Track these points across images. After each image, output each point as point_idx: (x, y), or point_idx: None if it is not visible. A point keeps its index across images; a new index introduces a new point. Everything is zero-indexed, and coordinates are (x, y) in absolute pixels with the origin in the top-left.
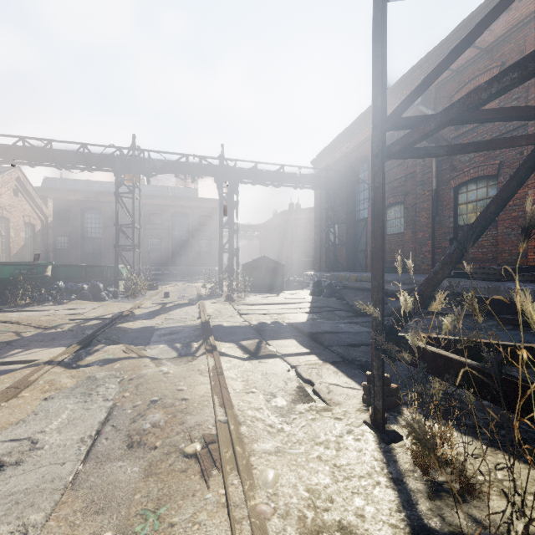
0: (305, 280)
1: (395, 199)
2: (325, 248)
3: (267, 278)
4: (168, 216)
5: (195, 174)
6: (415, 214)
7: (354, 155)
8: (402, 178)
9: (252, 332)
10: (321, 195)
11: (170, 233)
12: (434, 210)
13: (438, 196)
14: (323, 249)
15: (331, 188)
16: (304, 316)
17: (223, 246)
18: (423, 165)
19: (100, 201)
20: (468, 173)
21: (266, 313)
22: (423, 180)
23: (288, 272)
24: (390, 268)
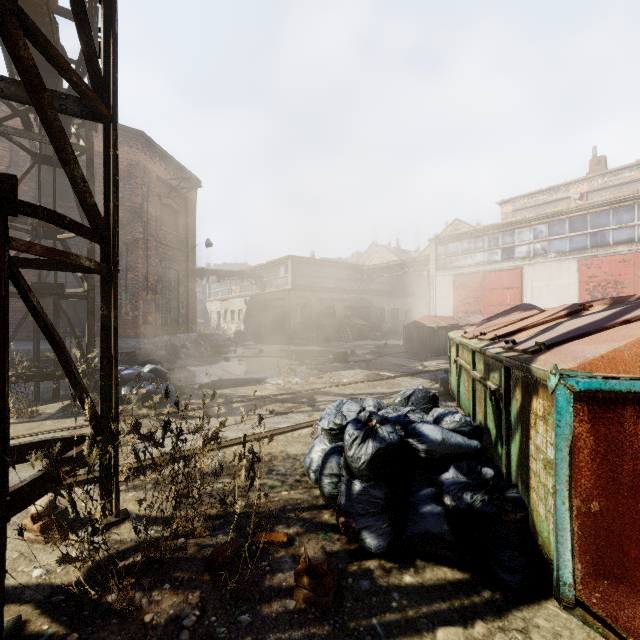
0: None
1: None
2: None
3: None
4: None
5: None
6: None
7: None
8: None
9: None
10: None
11: None
12: None
13: None
14: None
15: None
16: None
17: None
18: None
19: None
20: None
21: None
22: None
23: None
24: None
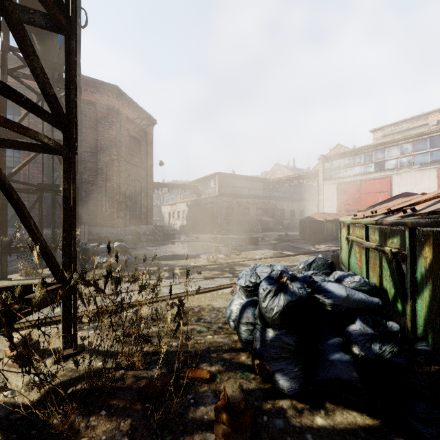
0: None
1: None
2: None
3: None
4: None
5: None
6: None
7: None
8: None
9: None
10: None
11: None
12: None
13: None
14: None
15: None
16: None
17: None
18: None
19: None
20: None
21: None
22: None
23: None
24: None
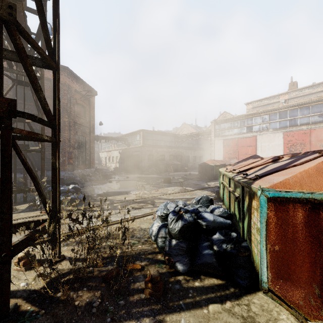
0: None
1: None
2: None
3: None
4: None
5: None
6: None
7: None
8: None
9: None
10: None
11: None
12: None
13: None
14: None
15: None
16: None
17: None
18: None
19: None
20: None
21: None
22: None
23: None
24: None
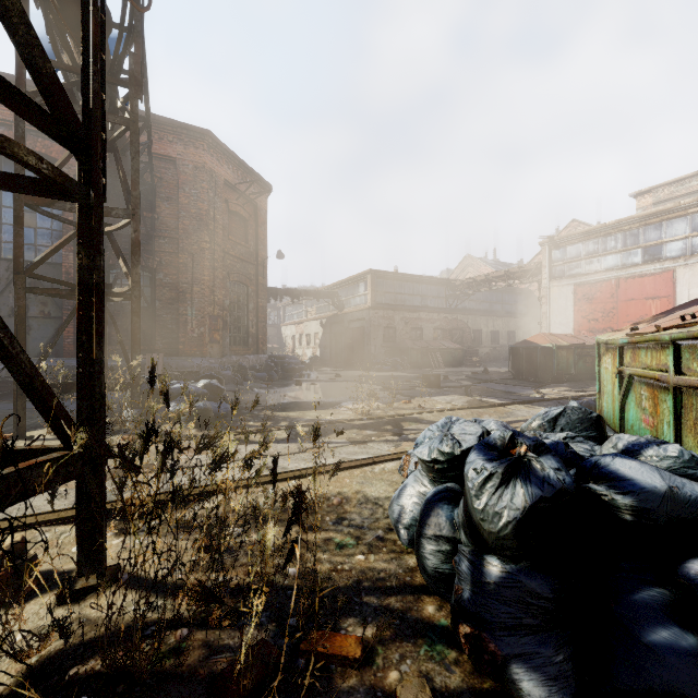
0: None
1: None
2: None
3: None
4: None
5: None
6: None
7: None
8: None
9: None
10: None
11: None
12: None
13: None
14: None
15: None
16: None
17: None
18: None
19: None
20: None
21: None
22: None
23: None
24: None
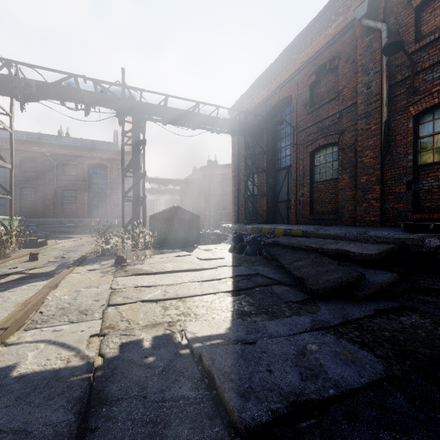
0: (222, 232)
1: (327, 139)
2: (244, 199)
3: (179, 232)
4: (84, 167)
5: (87, 102)
6: (353, 155)
7: (275, 97)
8: (336, 114)
9: (53, 437)
10: (239, 145)
11: (86, 185)
12: (384, 146)
13: (388, 130)
14: (240, 200)
15: (250, 134)
16: (226, 304)
17: (124, 192)
18: (367, 93)
19: (5, 148)
20: (439, 93)
21: (158, 300)
22: (367, 111)
23: (205, 224)
24: (320, 220)
